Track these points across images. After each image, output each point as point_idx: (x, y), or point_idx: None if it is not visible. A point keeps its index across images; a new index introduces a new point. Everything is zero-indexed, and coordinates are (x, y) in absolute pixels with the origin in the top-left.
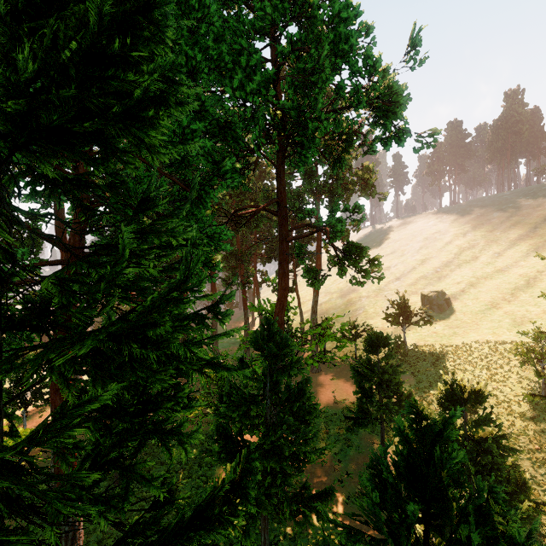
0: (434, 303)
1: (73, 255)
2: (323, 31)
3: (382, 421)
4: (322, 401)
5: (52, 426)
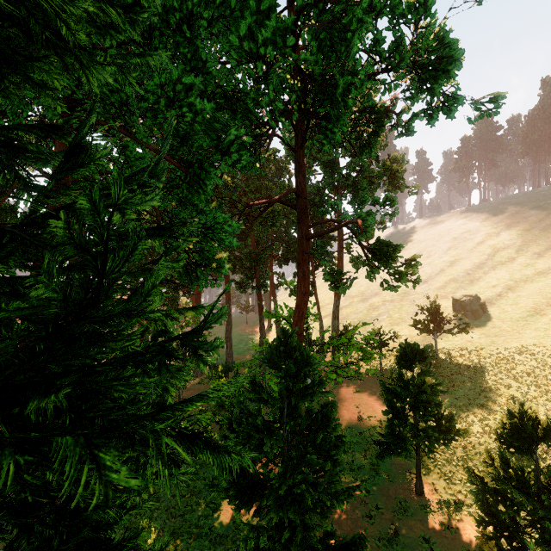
0: (468, 308)
1: None
2: None
3: (418, 448)
4: (344, 417)
5: None
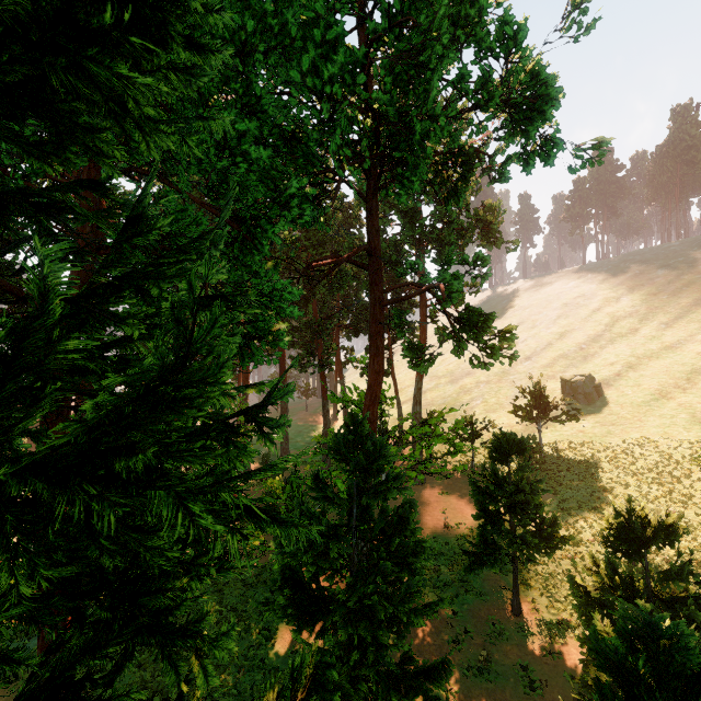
0: (579, 391)
1: None
2: None
3: (515, 559)
4: (428, 525)
5: None
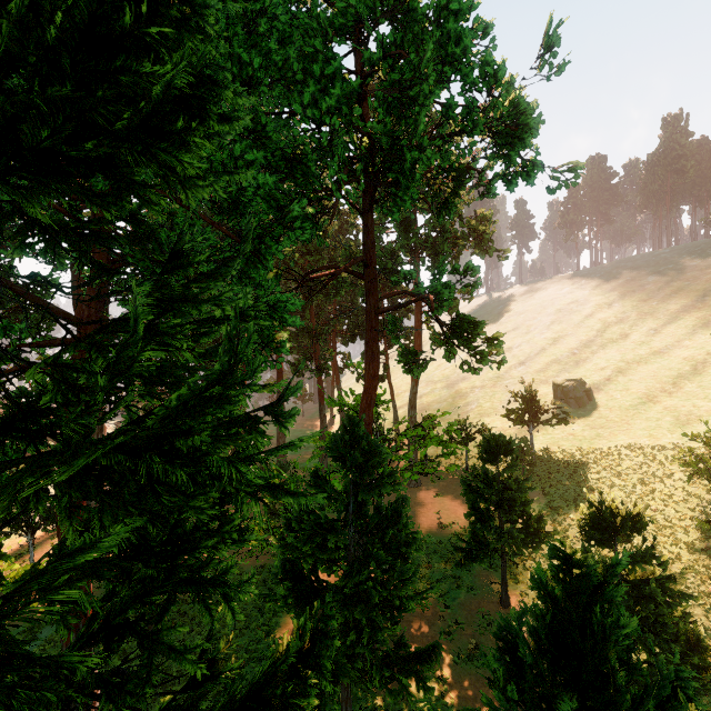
0: (571, 395)
1: (71, 332)
2: (426, 28)
3: (503, 554)
4: (422, 525)
5: (24, 590)
